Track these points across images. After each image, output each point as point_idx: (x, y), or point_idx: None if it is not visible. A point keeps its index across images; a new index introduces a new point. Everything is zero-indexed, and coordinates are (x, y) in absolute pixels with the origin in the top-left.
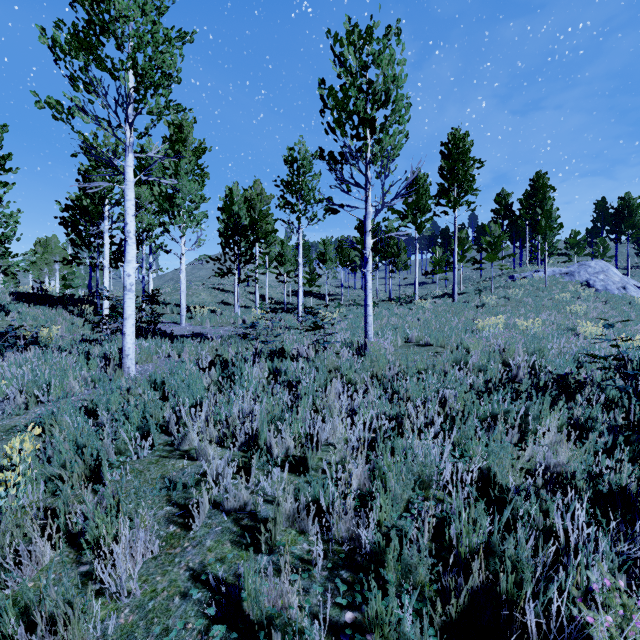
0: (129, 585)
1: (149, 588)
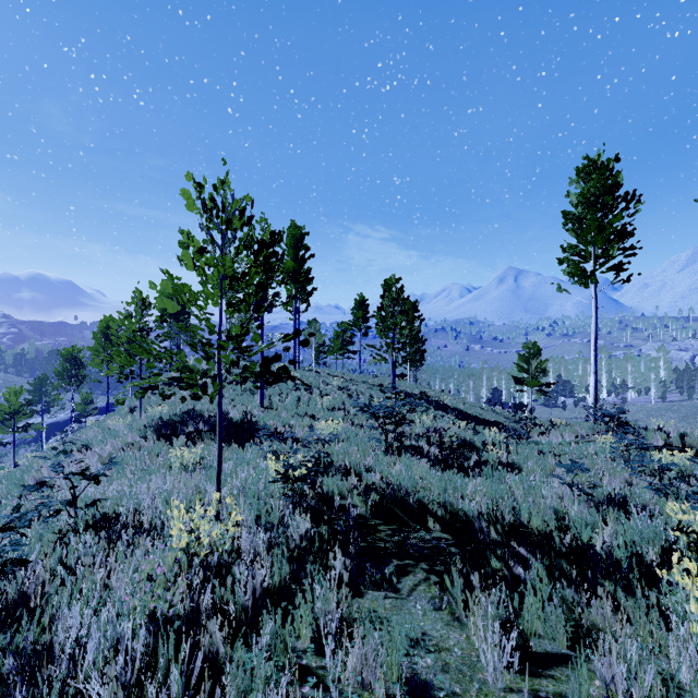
0: (514, 697)
1: (492, 696)
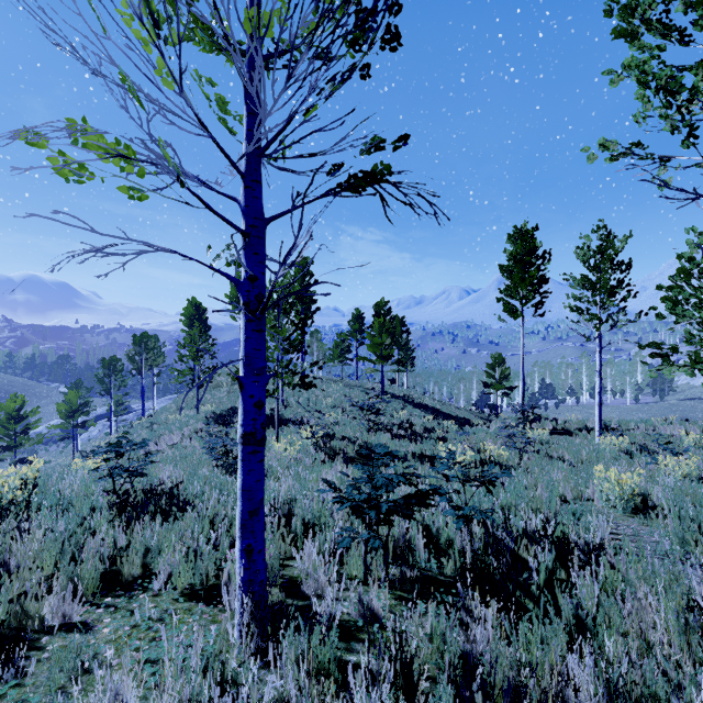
0: None
1: None
